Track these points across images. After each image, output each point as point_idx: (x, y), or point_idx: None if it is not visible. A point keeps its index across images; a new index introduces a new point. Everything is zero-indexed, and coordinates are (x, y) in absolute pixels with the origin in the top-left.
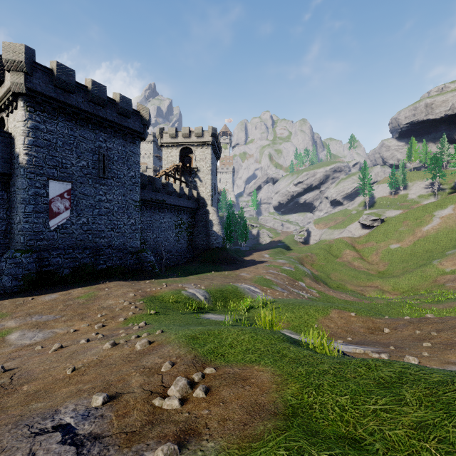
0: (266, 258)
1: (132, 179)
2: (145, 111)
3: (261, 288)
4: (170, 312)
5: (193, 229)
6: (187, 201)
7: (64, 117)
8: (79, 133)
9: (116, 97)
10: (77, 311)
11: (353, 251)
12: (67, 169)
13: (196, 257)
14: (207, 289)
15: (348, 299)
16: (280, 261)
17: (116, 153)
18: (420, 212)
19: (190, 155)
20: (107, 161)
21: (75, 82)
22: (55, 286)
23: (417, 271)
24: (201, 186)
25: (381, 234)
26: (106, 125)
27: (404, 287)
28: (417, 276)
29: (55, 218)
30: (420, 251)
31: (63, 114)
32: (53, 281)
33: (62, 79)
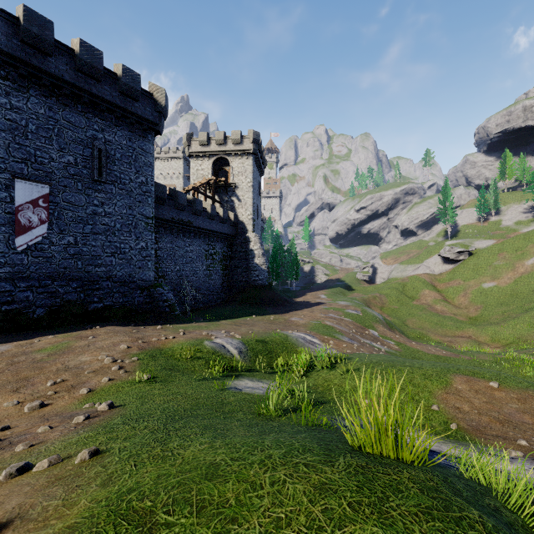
0: (323, 299)
1: (142, 186)
2: (160, 93)
3: (321, 338)
4: (177, 377)
5: (229, 261)
6: (221, 226)
7: (39, 90)
8: (62, 116)
9: (118, 69)
10: (19, 374)
11: (433, 292)
12: (43, 165)
13: (233, 297)
14: (244, 339)
15: (440, 354)
16: (341, 303)
17: (119, 149)
18: (520, 242)
19: (226, 168)
20: (106, 159)
21: (56, 41)
22: (18, 333)
23: (523, 316)
24: (239, 207)
25: (470, 270)
26: (103, 108)
27: (507, 338)
28: (524, 323)
29: (24, 234)
30: (525, 291)
31: (36, 85)
32: (18, 326)
33: (32, 32)
